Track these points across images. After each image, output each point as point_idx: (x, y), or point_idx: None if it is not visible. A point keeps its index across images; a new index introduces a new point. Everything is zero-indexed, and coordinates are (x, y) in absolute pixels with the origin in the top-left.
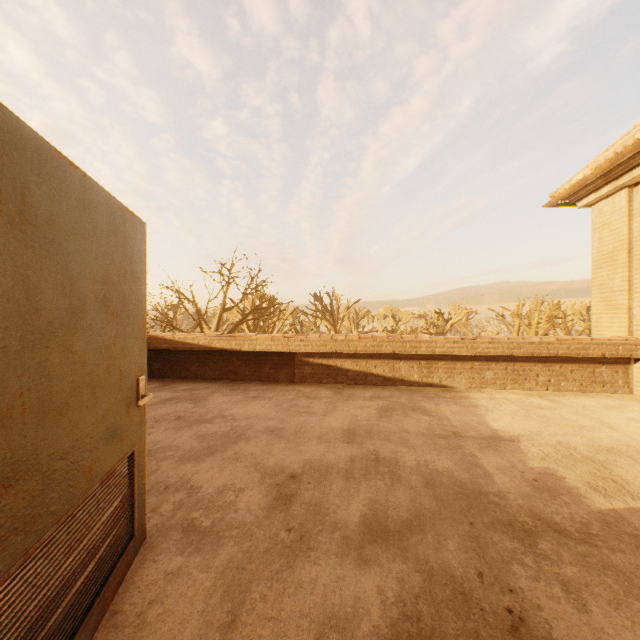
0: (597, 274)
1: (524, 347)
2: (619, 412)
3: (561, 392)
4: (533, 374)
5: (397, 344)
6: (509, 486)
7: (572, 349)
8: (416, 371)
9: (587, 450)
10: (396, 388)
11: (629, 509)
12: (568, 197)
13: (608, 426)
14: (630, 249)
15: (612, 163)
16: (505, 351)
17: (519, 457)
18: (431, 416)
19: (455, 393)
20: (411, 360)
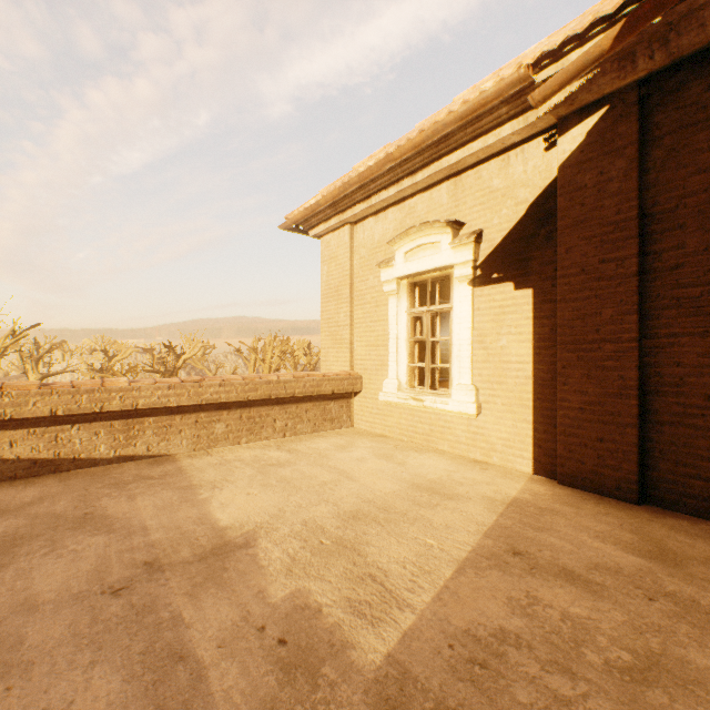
0: (326, 308)
1: (262, 388)
2: (350, 452)
3: (298, 436)
4: (271, 419)
5: (62, 398)
6: (240, 697)
7: (308, 387)
8: (105, 439)
9: (336, 526)
10: (61, 477)
11: (405, 639)
12: (303, 223)
13: (346, 475)
14: (352, 285)
15: (341, 192)
16: (240, 395)
17: (257, 584)
18: (113, 532)
19: (171, 465)
20: (95, 422)
